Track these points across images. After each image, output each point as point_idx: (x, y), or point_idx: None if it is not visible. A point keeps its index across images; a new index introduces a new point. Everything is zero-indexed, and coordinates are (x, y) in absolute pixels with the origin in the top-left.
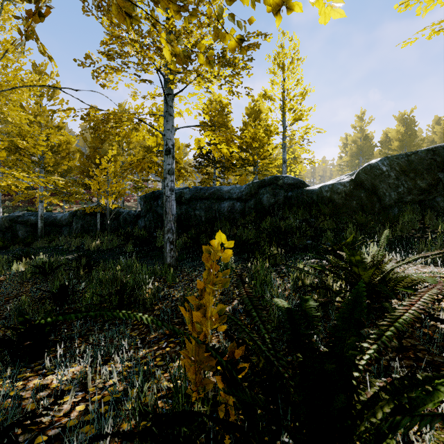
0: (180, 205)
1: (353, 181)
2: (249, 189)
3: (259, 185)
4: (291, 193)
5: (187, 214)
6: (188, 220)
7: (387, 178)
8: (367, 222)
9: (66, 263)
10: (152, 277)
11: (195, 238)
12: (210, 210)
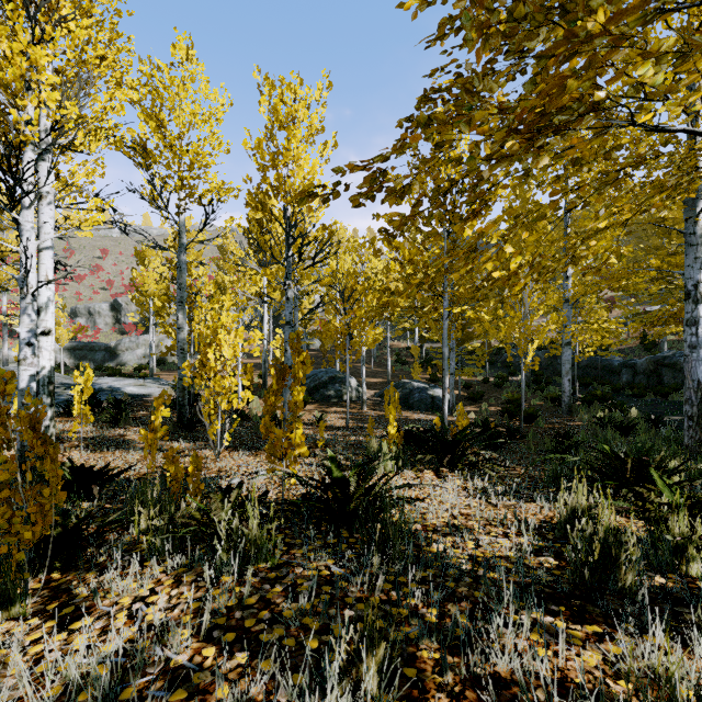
0: None
1: None
2: None
3: None
4: None
5: None
6: None
7: None
8: None
9: (638, 422)
10: (625, 447)
11: None
12: None
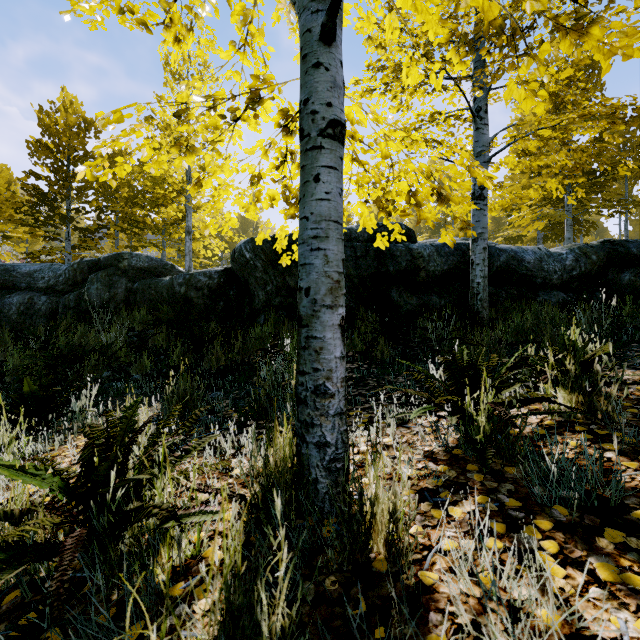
0: None
1: (227, 271)
2: (72, 272)
3: (93, 267)
4: (137, 283)
5: None
6: None
7: (254, 270)
8: (212, 337)
9: None
10: None
11: None
12: None
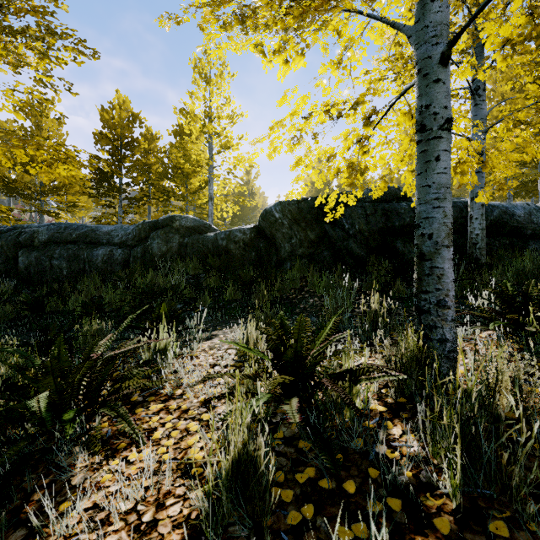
0: (30, 251)
1: (256, 228)
2: (138, 231)
3: (152, 227)
4: (187, 239)
5: (39, 264)
6: (40, 273)
7: (281, 227)
8: (253, 279)
9: None
10: None
11: (34, 303)
12: (76, 259)
